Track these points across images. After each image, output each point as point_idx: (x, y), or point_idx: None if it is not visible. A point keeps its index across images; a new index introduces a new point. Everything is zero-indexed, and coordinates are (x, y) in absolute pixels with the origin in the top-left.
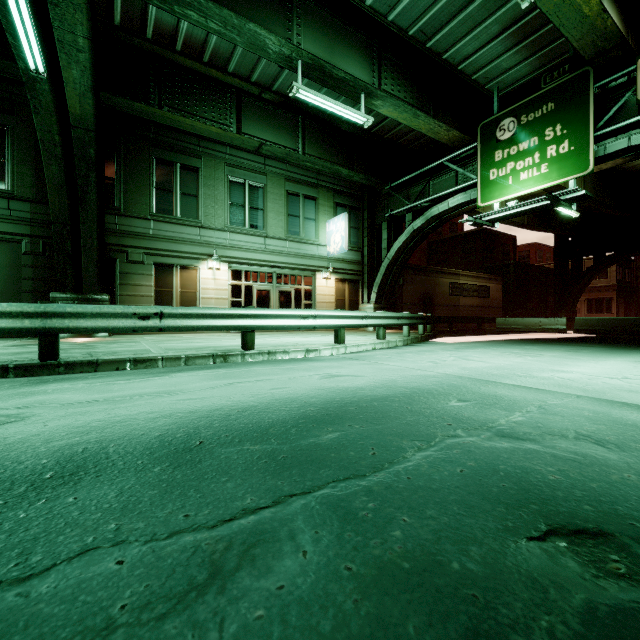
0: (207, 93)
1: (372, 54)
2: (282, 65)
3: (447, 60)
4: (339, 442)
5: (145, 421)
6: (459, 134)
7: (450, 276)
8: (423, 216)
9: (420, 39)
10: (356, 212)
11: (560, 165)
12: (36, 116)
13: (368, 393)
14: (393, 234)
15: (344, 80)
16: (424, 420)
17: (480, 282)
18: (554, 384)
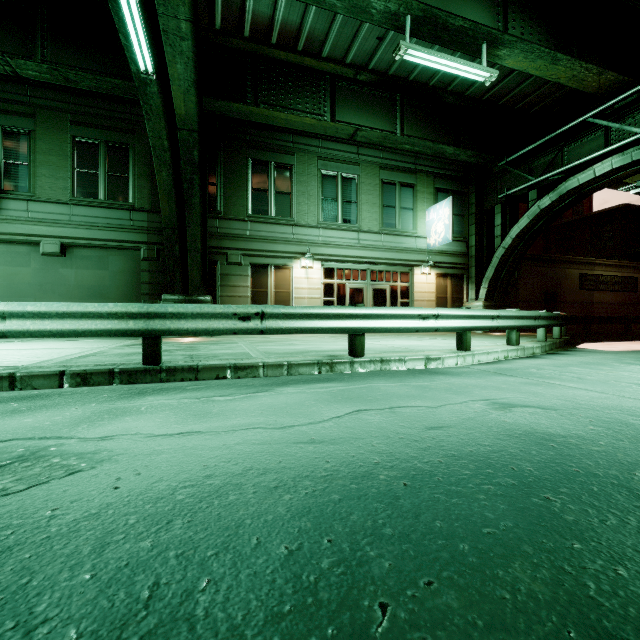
0: (301, 84)
1: None
2: (386, 27)
3: None
4: None
5: (257, 496)
6: (616, 76)
7: (581, 266)
8: (554, 191)
9: None
10: (460, 197)
11: None
12: (148, 123)
13: (619, 455)
14: (509, 218)
15: (461, 30)
16: None
17: (623, 272)
18: None
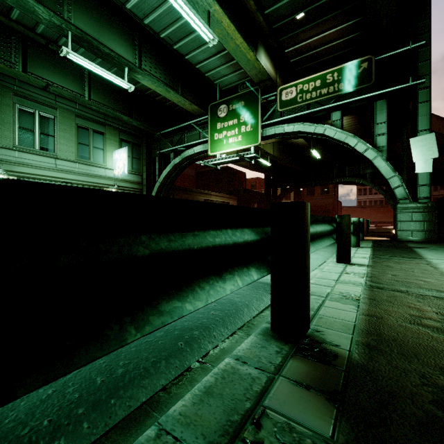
0: None
1: (134, 42)
2: (55, 30)
3: (188, 60)
4: None
5: None
6: (198, 108)
7: (205, 195)
8: (180, 156)
9: (169, 42)
10: (138, 147)
11: (247, 137)
12: None
13: None
14: (163, 165)
15: (110, 55)
16: None
17: (224, 200)
18: None
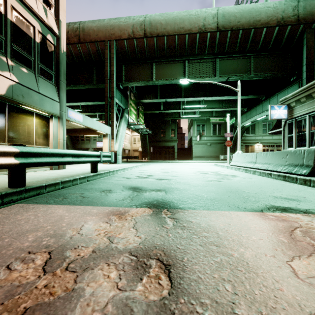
0: None
1: None
2: None
3: None
4: None
5: None
6: None
7: None
8: None
9: None
10: None
11: None
12: None
13: None
14: None
15: None
16: None
17: None
18: None
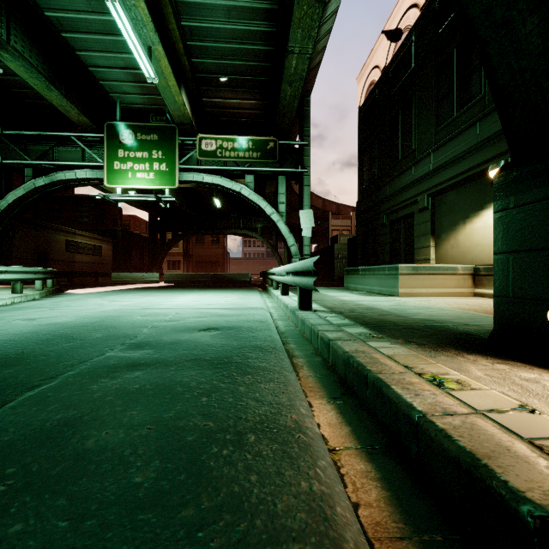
0: None
1: None
2: None
3: (80, 57)
4: (110, 335)
5: None
6: (89, 121)
7: (67, 234)
8: (48, 177)
9: (56, 25)
10: None
11: (161, 177)
12: None
13: (84, 321)
14: (4, 183)
15: None
16: (136, 323)
17: (95, 242)
18: (175, 306)
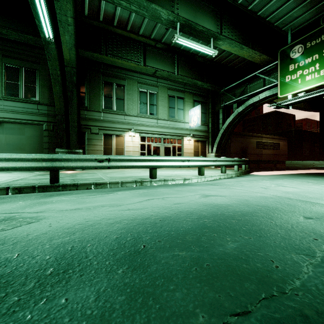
0: (129, 46)
1: (217, 16)
2: (168, 26)
3: (260, 15)
4: (242, 252)
5: (106, 225)
6: (266, 57)
7: (257, 138)
8: (243, 105)
9: (244, 5)
10: (205, 104)
11: None
12: (49, 62)
13: (236, 209)
14: (225, 115)
15: (202, 31)
16: (293, 234)
17: (274, 141)
18: None
